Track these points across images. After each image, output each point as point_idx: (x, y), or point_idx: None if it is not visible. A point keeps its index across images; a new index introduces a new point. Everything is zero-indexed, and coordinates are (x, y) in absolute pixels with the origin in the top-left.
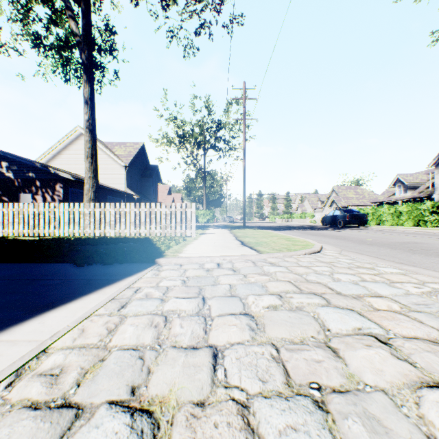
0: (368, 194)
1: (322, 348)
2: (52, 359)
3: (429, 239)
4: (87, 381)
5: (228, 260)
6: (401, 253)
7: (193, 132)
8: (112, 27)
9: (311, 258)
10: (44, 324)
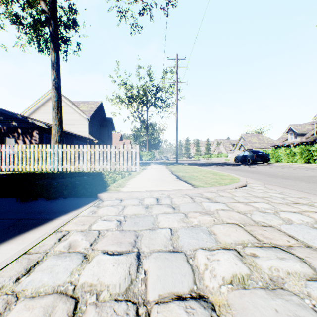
0: (267, 140)
1: None
2: None
3: None
4: None
5: (166, 194)
6: None
7: (138, 93)
8: (73, 5)
9: (243, 192)
10: None
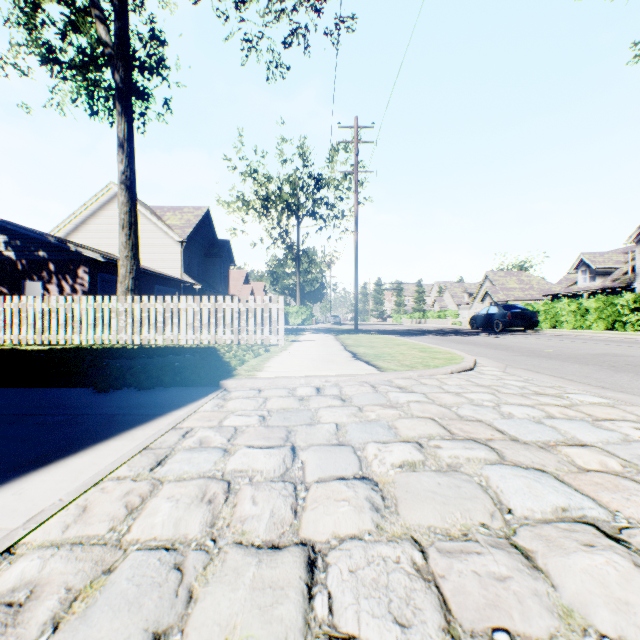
0: (537, 283)
1: (504, 550)
2: (17, 570)
3: (633, 349)
4: (70, 620)
5: (332, 382)
6: (598, 371)
7: (281, 191)
8: (160, 32)
9: (461, 379)
10: (21, 497)
